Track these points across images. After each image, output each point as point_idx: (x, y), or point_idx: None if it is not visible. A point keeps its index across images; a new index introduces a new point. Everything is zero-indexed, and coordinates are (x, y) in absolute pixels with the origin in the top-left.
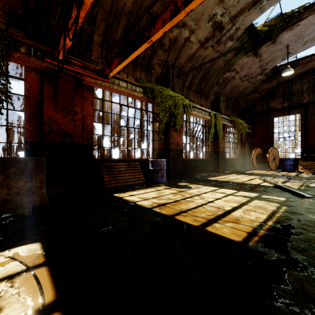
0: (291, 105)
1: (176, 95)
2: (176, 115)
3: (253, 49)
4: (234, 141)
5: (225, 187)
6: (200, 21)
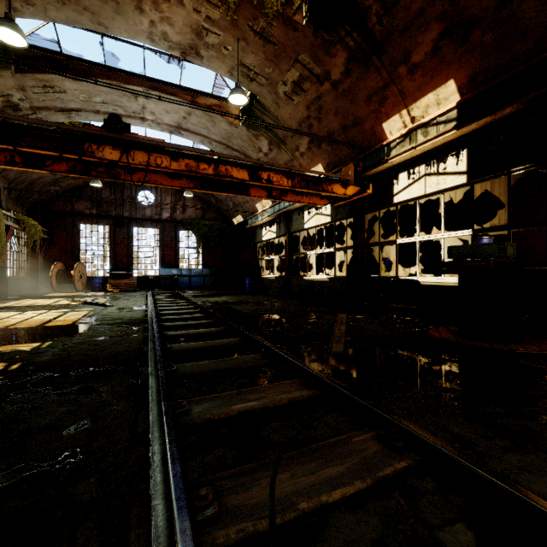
0: (101, 214)
1: None
2: None
3: None
4: (20, 250)
5: (32, 310)
6: None
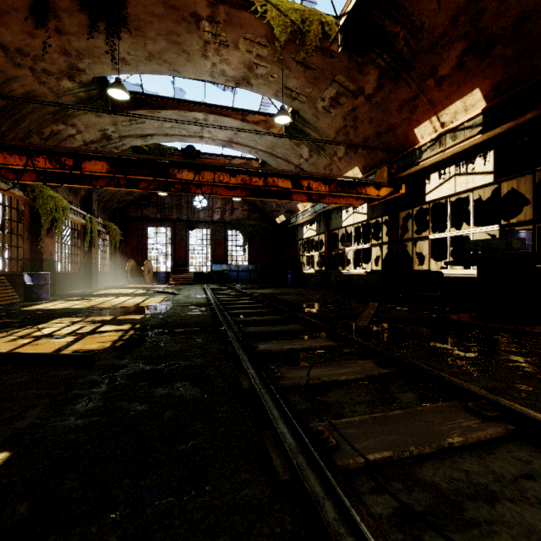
0: (164, 218)
1: (57, 196)
2: (58, 220)
3: None
4: (105, 250)
5: (122, 296)
6: (91, 128)
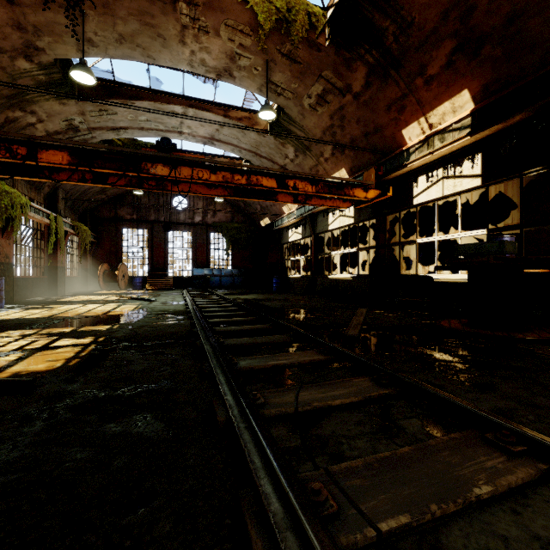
0: (140, 219)
1: (13, 191)
2: (14, 218)
3: None
4: (74, 252)
5: (90, 303)
6: (55, 117)
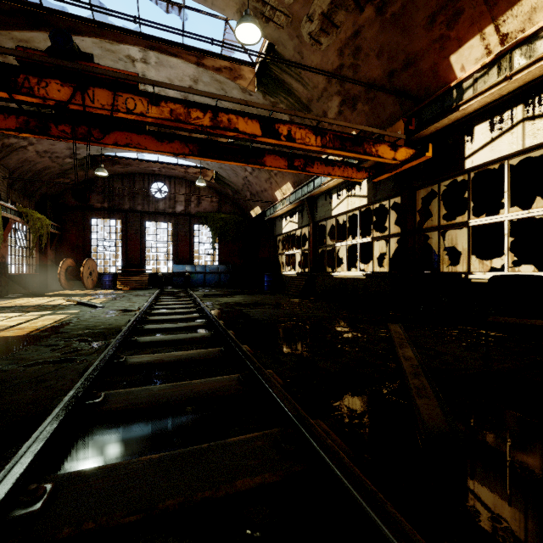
0: (112, 207)
1: None
2: None
3: None
4: (27, 245)
5: (9, 311)
6: None
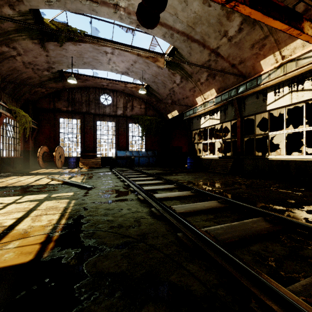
0: (74, 111)
1: None
2: None
3: (40, 39)
4: (15, 136)
5: (3, 194)
6: None
